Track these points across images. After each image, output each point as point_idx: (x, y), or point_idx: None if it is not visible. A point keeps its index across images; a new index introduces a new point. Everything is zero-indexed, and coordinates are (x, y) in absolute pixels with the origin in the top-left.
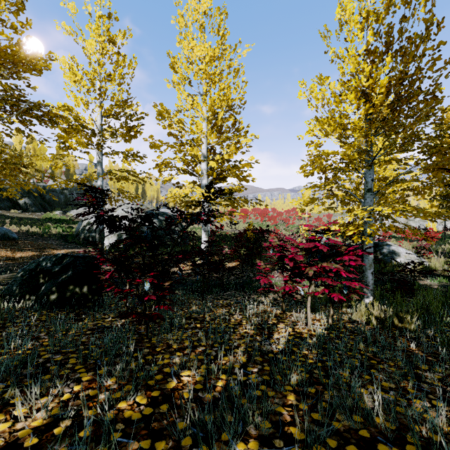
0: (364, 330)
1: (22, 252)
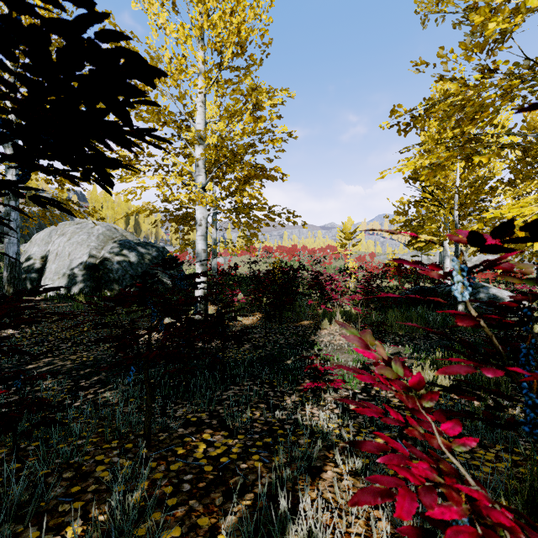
0: None
1: None
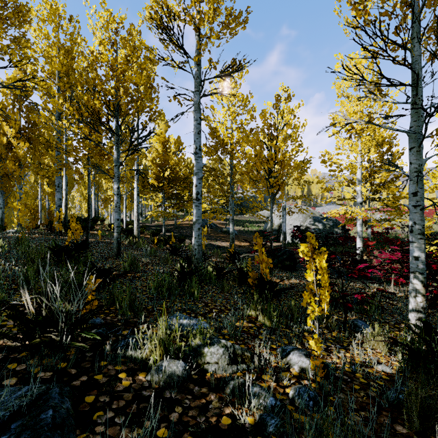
0: None
1: (243, 243)
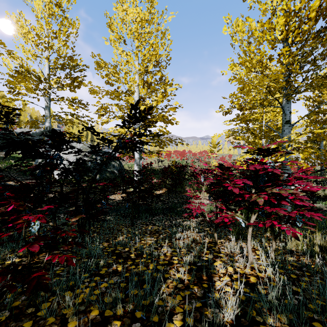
0: (319, 269)
1: None
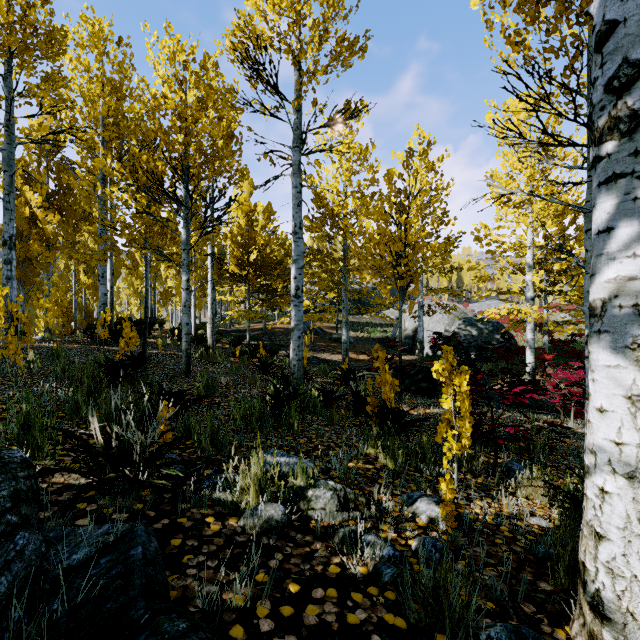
0: None
1: (362, 355)
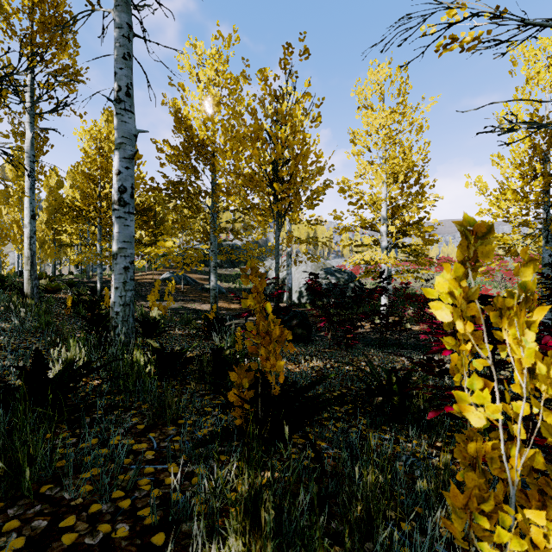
0: None
1: (233, 304)
